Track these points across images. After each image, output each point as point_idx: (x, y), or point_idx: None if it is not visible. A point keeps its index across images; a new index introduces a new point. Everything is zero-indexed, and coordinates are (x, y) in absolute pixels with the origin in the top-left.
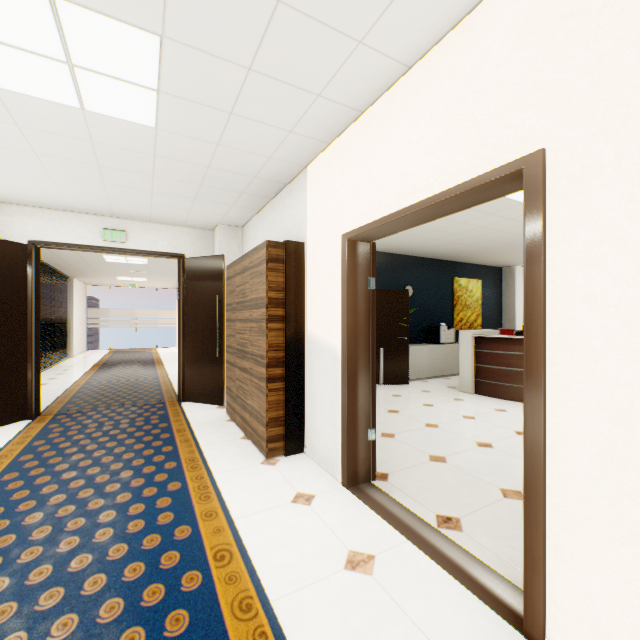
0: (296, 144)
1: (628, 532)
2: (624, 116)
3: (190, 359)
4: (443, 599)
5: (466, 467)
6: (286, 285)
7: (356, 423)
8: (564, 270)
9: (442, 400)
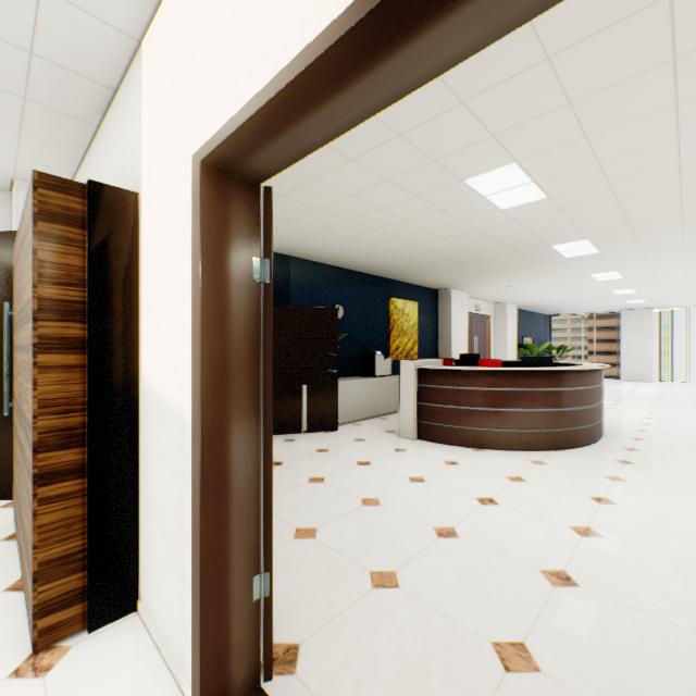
0: None
1: None
2: None
3: None
4: None
5: (430, 593)
6: (90, 274)
7: (226, 573)
8: None
9: (381, 453)
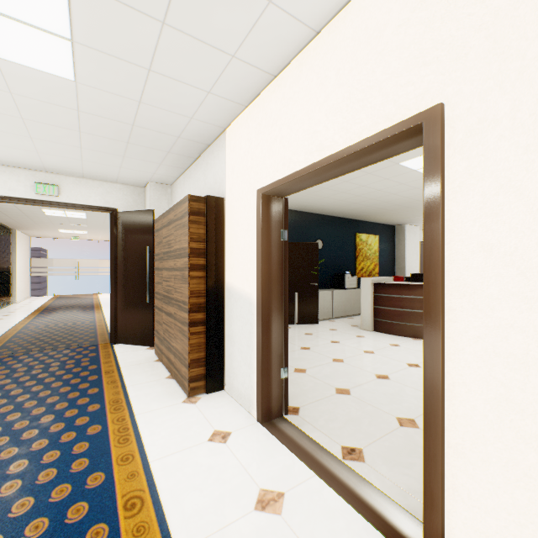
0: (215, 105)
1: (524, 475)
2: (520, 69)
3: (122, 304)
4: (348, 536)
5: (367, 398)
6: (207, 236)
7: (270, 363)
8: (461, 220)
9: (347, 337)
